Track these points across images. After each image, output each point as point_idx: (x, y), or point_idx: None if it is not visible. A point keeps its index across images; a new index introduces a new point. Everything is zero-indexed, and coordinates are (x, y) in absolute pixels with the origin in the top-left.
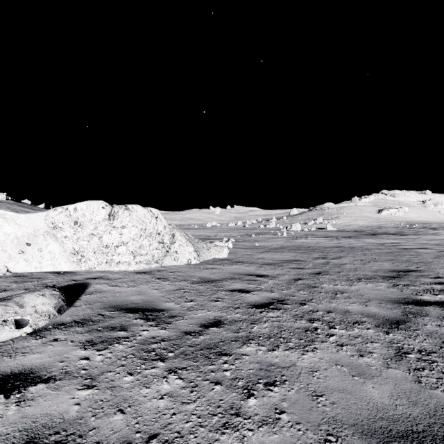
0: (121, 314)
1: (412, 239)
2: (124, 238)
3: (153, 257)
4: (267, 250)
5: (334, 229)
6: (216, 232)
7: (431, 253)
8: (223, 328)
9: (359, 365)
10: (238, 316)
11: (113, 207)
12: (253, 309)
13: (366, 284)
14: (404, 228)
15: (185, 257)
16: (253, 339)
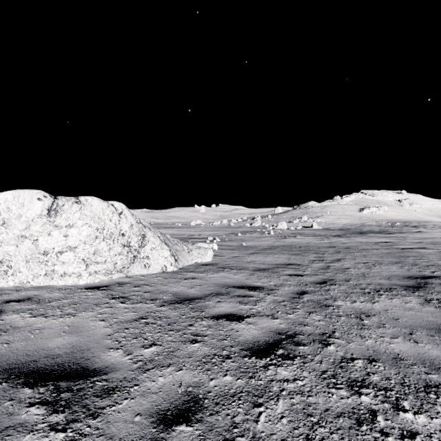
0: (8, 392)
1: (402, 238)
2: (71, 241)
3: (115, 265)
4: (256, 251)
5: (319, 227)
6: (201, 231)
7: (434, 254)
8: (201, 425)
9: None
10: (228, 380)
11: (56, 199)
12: (252, 358)
13: (391, 299)
14: (387, 226)
15: (159, 264)
16: None
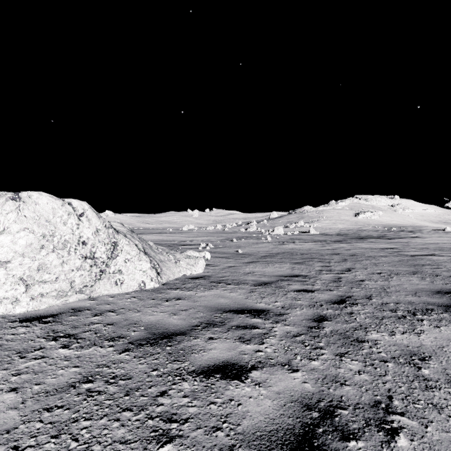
0: None
1: (405, 243)
2: (0, 253)
3: (72, 284)
4: (254, 259)
5: (317, 232)
6: (193, 237)
7: (449, 262)
8: None
9: None
10: None
11: None
12: None
13: (437, 327)
14: (383, 231)
15: (135, 279)
16: None
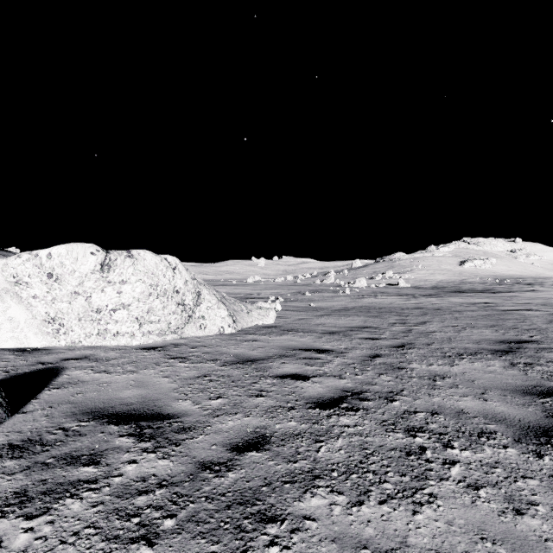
0: (97, 427)
1: (508, 298)
2: (124, 298)
3: (169, 325)
4: (327, 312)
5: (407, 285)
6: (260, 289)
7: (540, 316)
8: (269, 452)
9: (525, 540)
10: (293, 424)
11: (109, 253)
12: (316, 410)
13: (472, 362)
14: (493, 284)
15: (216, 325)
16: (321, 477)
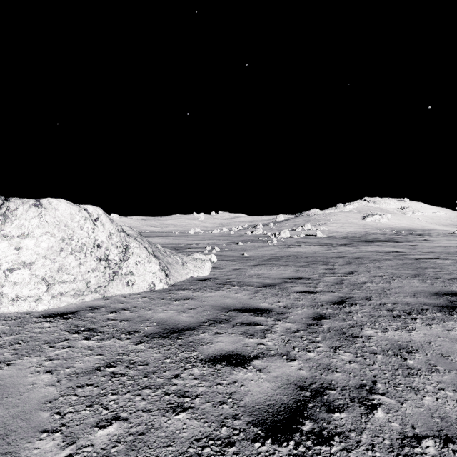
0: None
1: (412, 247)
2: (25, 255)
3: (88, 284)
4: (259, 262)
5: (323, 235)
6: (199, 240)
7: (452, 265)
8: None
9: None
10: None
11: (7, 201)
12: (267, 444)
13: (428, 325)
14: (392, 235)
15: (145, 280)
16: None
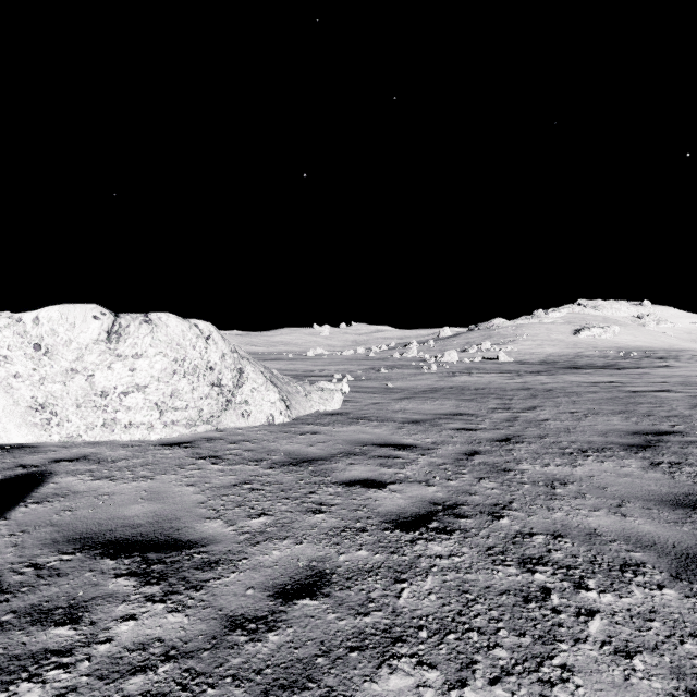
0: (85, 562)
1: (638, 376)
2: (139, 377)
3: (200, 413)
4: (408, 394)
5: (509, 359)
6: (323, 365)
7: (681, 399)
8: (329, 600)
9: None
10: (363, 555)
11: (118, 318)
12: (395, 532)
13: (601, 462)
14: (616, 358)
15: (263, 412)
16: (404, 640)
